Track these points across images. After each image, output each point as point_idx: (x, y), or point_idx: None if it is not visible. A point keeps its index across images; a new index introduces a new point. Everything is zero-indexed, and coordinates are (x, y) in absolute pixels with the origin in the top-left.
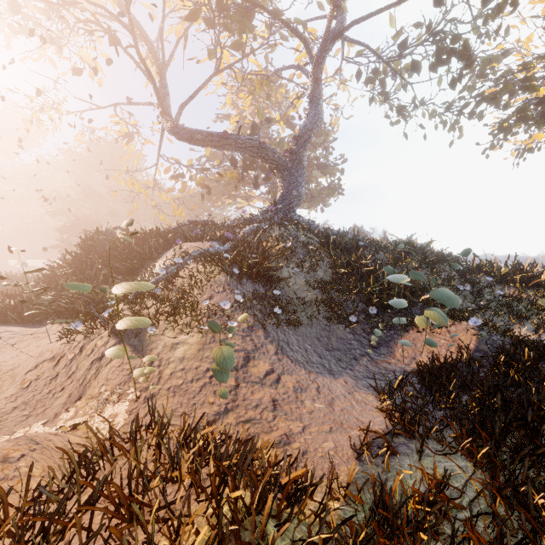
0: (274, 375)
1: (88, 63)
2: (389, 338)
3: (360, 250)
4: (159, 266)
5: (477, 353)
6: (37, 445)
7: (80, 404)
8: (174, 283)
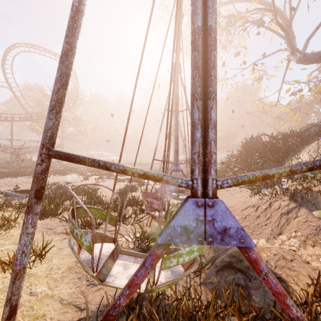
0: None
1: (243, 46)
2: None
3: None
4: (302, 157)
5: None
6: (293, 257)
7: (283, 238)
8: None
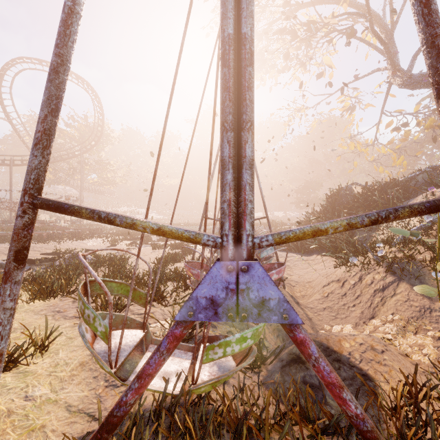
0: None
1: (328, 65)
2: None
3: None
4: None
5: None
6: (386, 347)
7: (376, 323)
8: (435, 230)
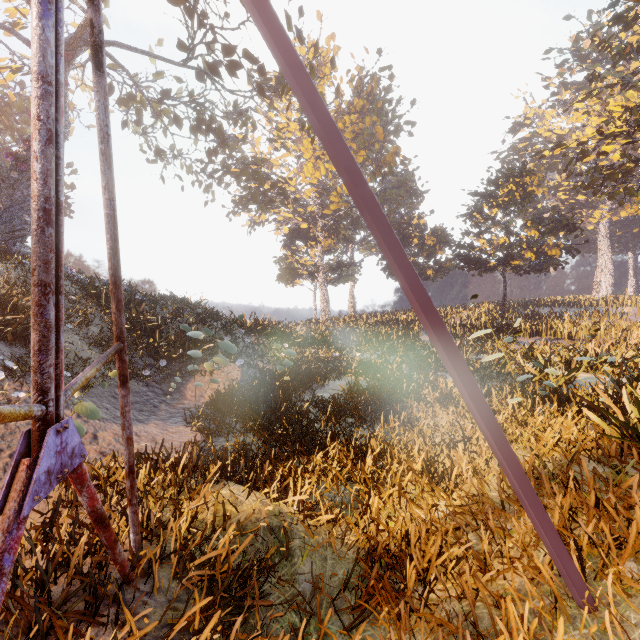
0: (89, 435)
1: None
2: (179, 385)
3: (143, 306)
4: None
5: (242, 383)
6: None
7: None
8: None
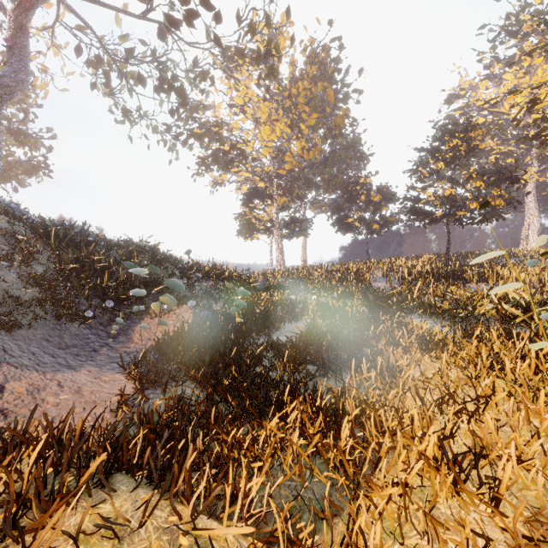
0: None
1: None
2: (127, 327)
3: (93, 246)
4: None
5: (193, 325)
6: None
7: None
8: None
